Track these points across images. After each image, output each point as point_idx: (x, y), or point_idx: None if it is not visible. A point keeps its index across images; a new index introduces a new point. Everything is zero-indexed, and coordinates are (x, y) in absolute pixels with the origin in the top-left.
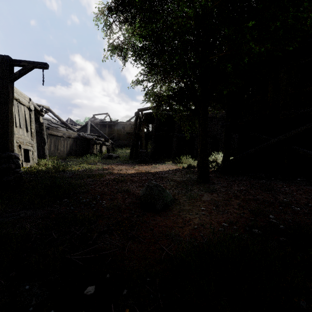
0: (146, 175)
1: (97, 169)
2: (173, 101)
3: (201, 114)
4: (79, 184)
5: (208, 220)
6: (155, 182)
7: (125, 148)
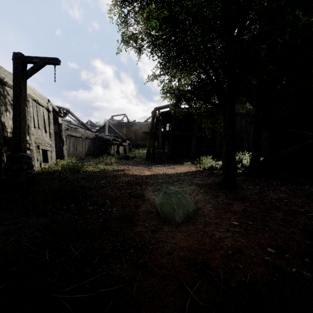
0: (164, 177)
1: (112, 170)
2: (193, 96)
3: (226, 108)
4: (91, 187)
5: (245, 241)
6: (174, 188)
7: (142, 149)
